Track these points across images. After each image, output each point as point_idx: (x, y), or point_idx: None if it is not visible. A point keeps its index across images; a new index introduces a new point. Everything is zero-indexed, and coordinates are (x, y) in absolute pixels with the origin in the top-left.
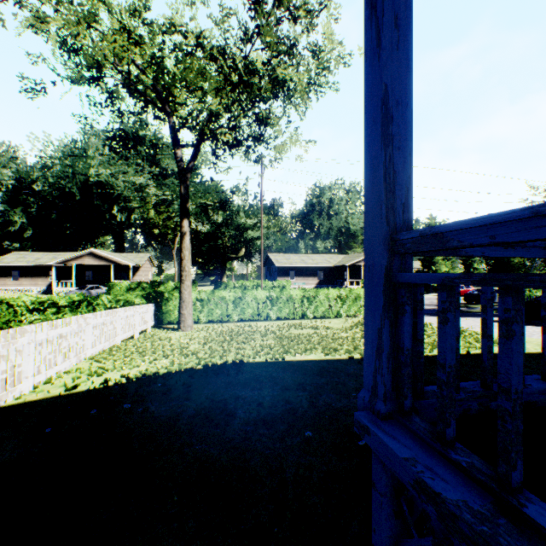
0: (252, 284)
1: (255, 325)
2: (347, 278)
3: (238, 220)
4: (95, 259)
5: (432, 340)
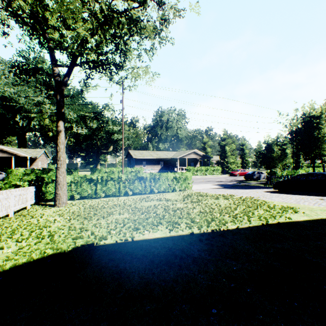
0: (118, 170)
1: (117, 199)
2: (178, 166)
3: (108, 127)
4: None
5: (242, 209)
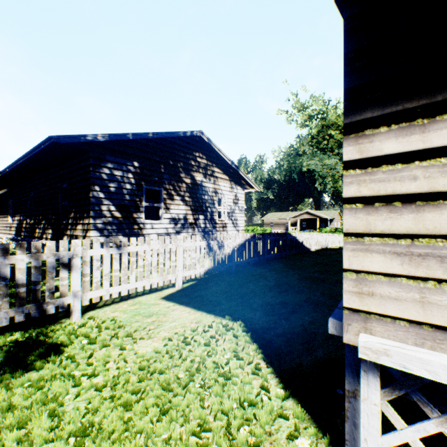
0: None
1: None
2: None
3: None
4: (308, 215)
5: None
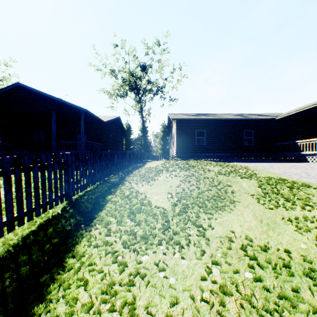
0: None
1: None
2: None
3: None
4: None
5: None
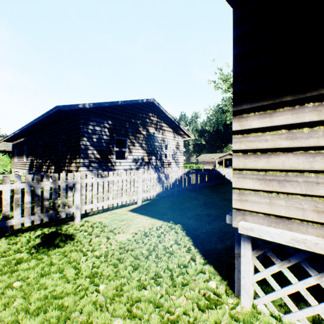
0: None
1: None
2: None
3: None
4: (231, 156)
5: None
